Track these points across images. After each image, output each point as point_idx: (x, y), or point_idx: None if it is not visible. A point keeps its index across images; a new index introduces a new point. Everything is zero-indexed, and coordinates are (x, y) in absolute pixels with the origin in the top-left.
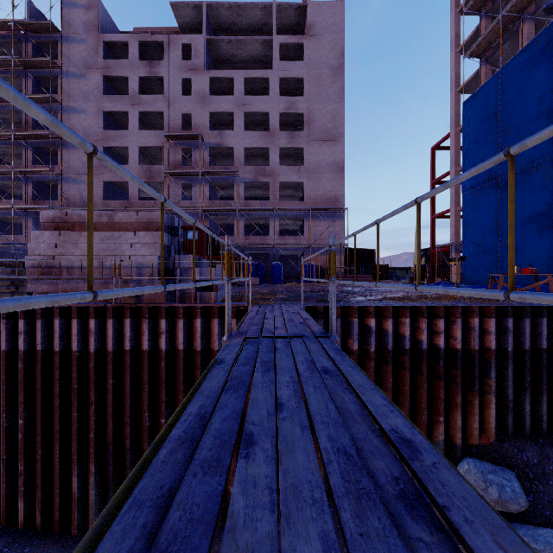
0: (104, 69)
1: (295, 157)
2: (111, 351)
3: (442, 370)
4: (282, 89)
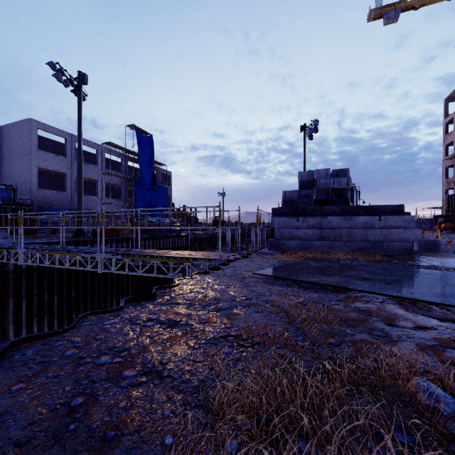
0: None
1: None
2: None
3: None
4: None
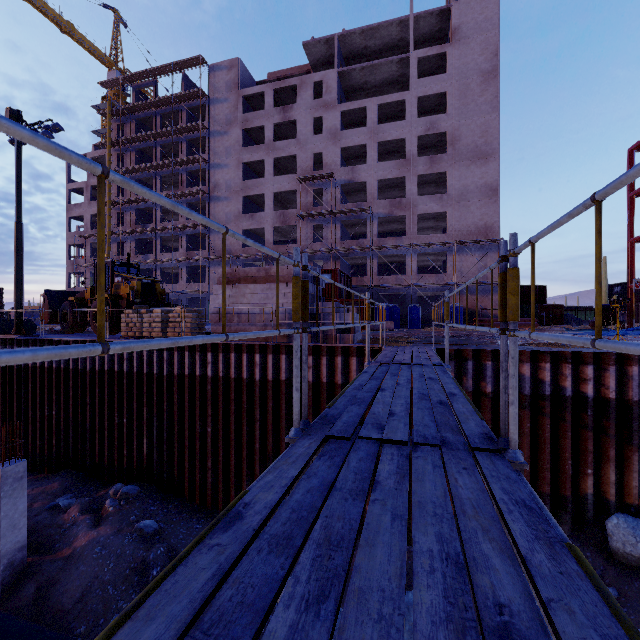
0: (243, 123)
1: (436, 183)
2: (271, 380)
3: (591, 419)
4: (420, 108)
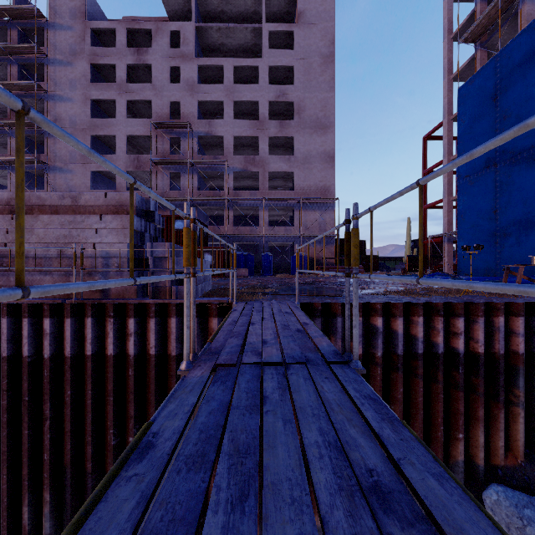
0: (91, 57)
1: (285, 147)
2: (69, 356)
3: (462, 378)
4: (272, 78)
